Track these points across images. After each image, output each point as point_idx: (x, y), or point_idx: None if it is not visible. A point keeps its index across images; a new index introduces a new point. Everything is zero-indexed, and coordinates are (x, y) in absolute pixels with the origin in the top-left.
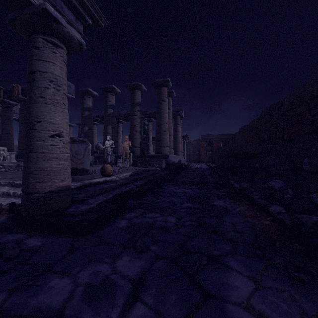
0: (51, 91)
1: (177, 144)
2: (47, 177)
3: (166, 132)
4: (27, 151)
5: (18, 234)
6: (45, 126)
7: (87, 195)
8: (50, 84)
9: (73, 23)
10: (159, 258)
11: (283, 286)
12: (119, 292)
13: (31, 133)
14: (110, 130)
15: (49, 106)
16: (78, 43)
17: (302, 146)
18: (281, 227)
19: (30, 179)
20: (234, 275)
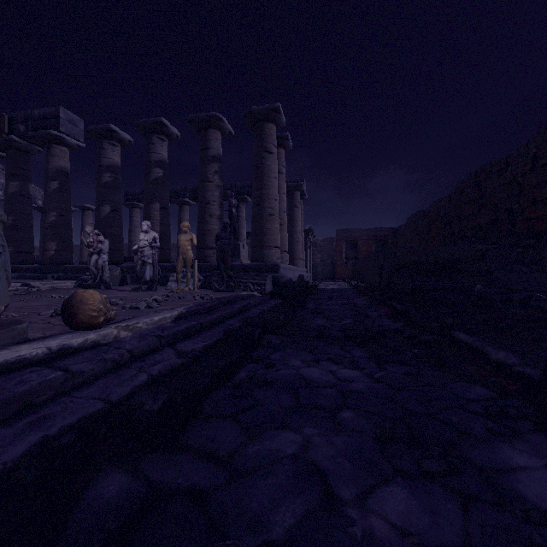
0: None
1: (295, 245)
2: None
3: (273, 217)
4: None
5: None
6: None
7: None
8: None
9: None
10: None
11: None
12: None
13: None
14: (156, 214)
15: None
16: None
17: None
18: None
19: None
20: None
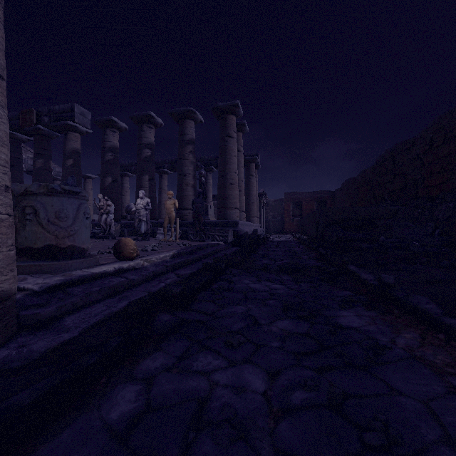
0: None
1: (251, 205)
2: None
3: (234, 186)
4: None
5: None
6: None
7: (64, 307)
8: None
9: None
10: None
11: None
12: None
13: None
14: (146, 183)
15: None
16: None
17: (453, 208)
18: None
19: None
20: None
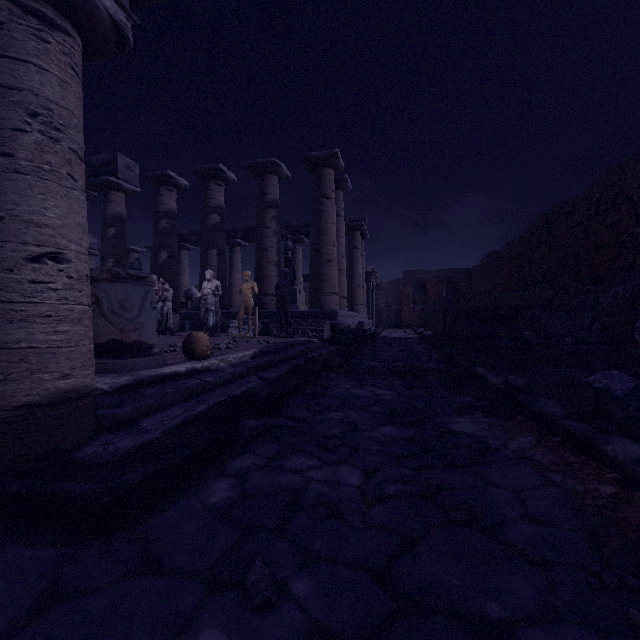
0: (34, 139)
1: (355, 289)
2: (21, 366)
3: (331, 263)
4: None
5: None
6: (14, 233)
7: (139, 408)
8: (30, 121)
9: None
10: (318, 633)
11: None
12: None
13: None
14: (213, 260)
15: (28, 178)
16: (111, 24)
17: (623, 293)
18: None
19: None
20: None
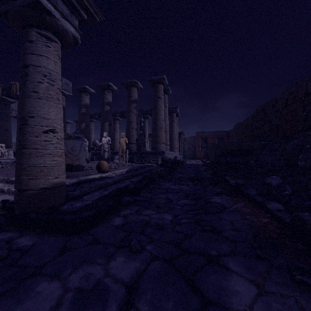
0: (45, 85)
1: (173, 141)
2: (41, 173)
3: (162, 129)
4: (20, 147)
5: (9, 232)
6: (38, 122)
7: (82, 192)
8: (43, 78)
9: (67, 17)
10: (155, 258)
11: (288, 291)
12: (111, 298)
13: (24, 129)
14: (106, 127)
15: (43, 101)
16: (72, 37)
17: (296, 143)
18: (280, 225)
19: (22, 175)
20: (235, 278)
